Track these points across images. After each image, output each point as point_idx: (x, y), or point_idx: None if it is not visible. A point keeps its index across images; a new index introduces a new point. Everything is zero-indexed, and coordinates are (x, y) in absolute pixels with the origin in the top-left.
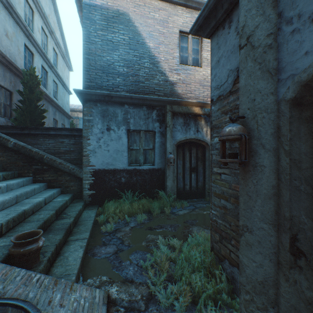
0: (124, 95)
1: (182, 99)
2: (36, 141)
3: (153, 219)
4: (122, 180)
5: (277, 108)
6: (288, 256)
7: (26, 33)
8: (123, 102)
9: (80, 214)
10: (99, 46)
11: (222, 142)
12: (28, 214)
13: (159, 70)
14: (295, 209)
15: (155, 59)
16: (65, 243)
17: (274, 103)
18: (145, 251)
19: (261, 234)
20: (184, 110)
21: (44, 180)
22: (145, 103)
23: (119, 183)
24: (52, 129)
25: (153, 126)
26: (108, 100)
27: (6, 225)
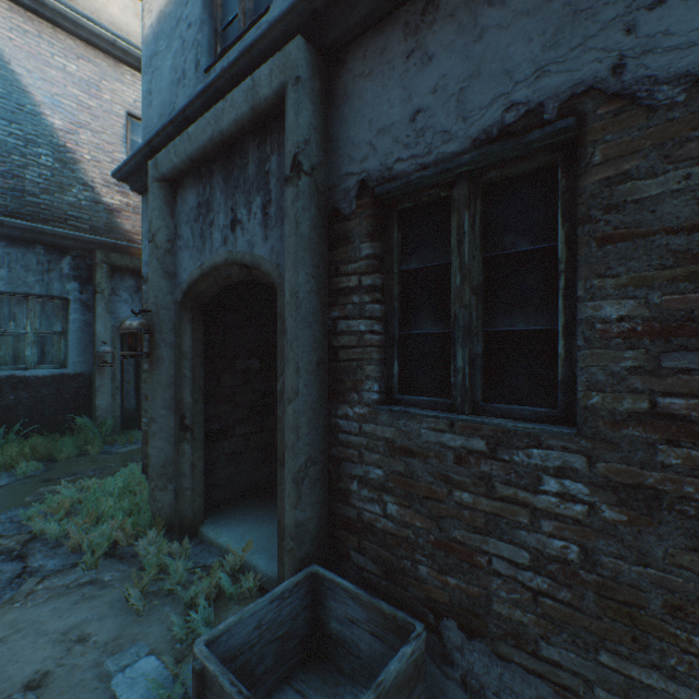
0: None
1: (135, 242)
2: None
3: (59, 467)
4: None
5: (175, 308)
6: (179, 432)
7: None
8: None
9: None
10: None
11: (130, 334)
12: None
13: (80, 178)
14: (185, 393)
15: (70, 154)
16: None
17: (173, 303)
18: (33, 506)
19: (164, 420)
20: (137, 264)
21: None
22: (41, 240)
23: None
24: None
25: (65, 289)
26: None
27: None
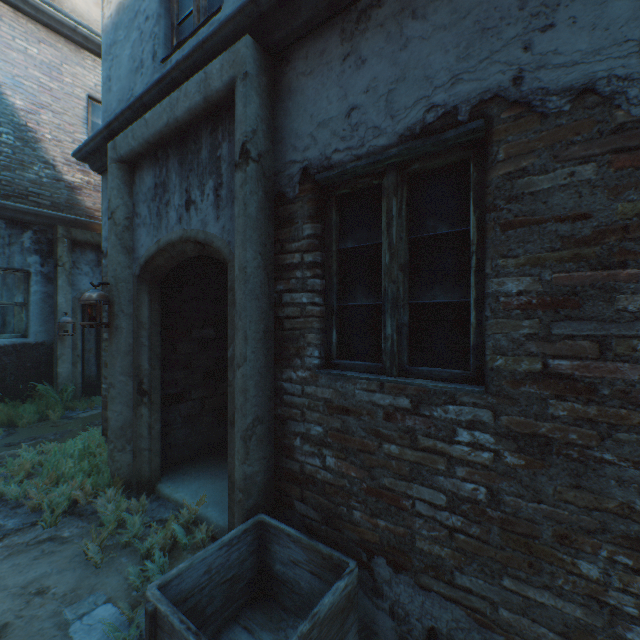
0: None
1: (96, 218)
2: None
3: (20, 432)
4: None
5: (133, 281)
6: (137, 397)
7: None
8: None
9: None
10: None
11: (89, 305)
12: None
13: (41, 156)
14: (143, 360)
15: (31, 133)
16: None
17: (131, 276)
18: None
19: (122, 386)
20: (97, 239)
21: None
22: (1, 215)
23: None
24: None
25: (26, 262)
26: None
27: None
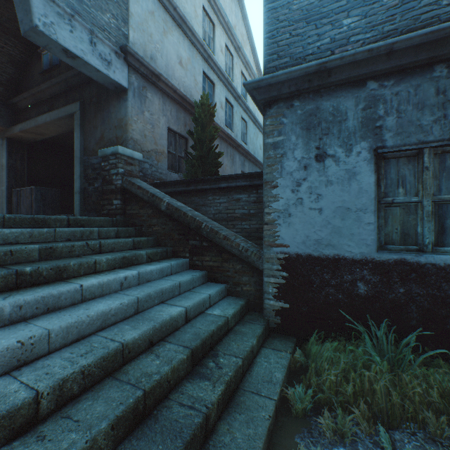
0: (367, 51)
1: None
2: (204, 200)
3: None
4: (360, 288)
5: None
6: None
7: (204, 56)
8: (363, 77)
9: (249, 361)
10: None
11: None
12: (136, 351)
13: None
14: None
15: None
16: None
17: None
18: None
19: None
20: None
21: (203, 266)
22: (440, 55)
23: (349, 296)
24: (223, 180)
25: None
26: (318, 84)
27: (54, 392)
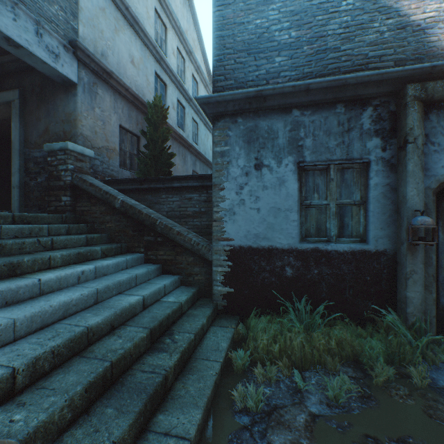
0: (292, 87)
1: None
2: (157, 198)
3: (377, 400)
4: (287, 271)
5: None
6: None
7: (156, 57)
8: (289, 105)
9: (200, 337)
10: (240, 5)
11: None
12: (99, 334)
13: (380, 7)
14: None
15: None
16: (139, 437)
17: None
18: None
19: None
20: None
21: (158, 259)
22: (340, 97)
23: (280, 278)
24: (176, 180)
25: (364, 149)
26: (257, 107)
27: (28, 369)
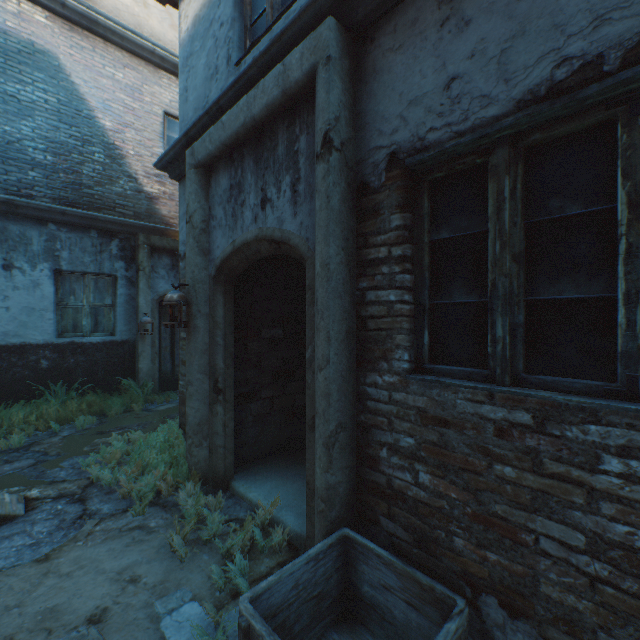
0: (49, 207)
1: (170, 225)
2: None
3: (110, 421)
4: (44, 364)
5: (209, 281)
6: (213, 395)
7: None
8: (46, 219)
9: None
10: None
11: (170, 306)
12: None
13: (126, 171)
14: (218, 359)
15: (117, 150)
16: None
17: (207, 277)
18: (90, 455)
19: (199, 383)
20: (172, 244)
21: None
22: (94, 226)
23: (36, 371)
24: None
25: (113, 268)
26: (7, 211)
27: None
